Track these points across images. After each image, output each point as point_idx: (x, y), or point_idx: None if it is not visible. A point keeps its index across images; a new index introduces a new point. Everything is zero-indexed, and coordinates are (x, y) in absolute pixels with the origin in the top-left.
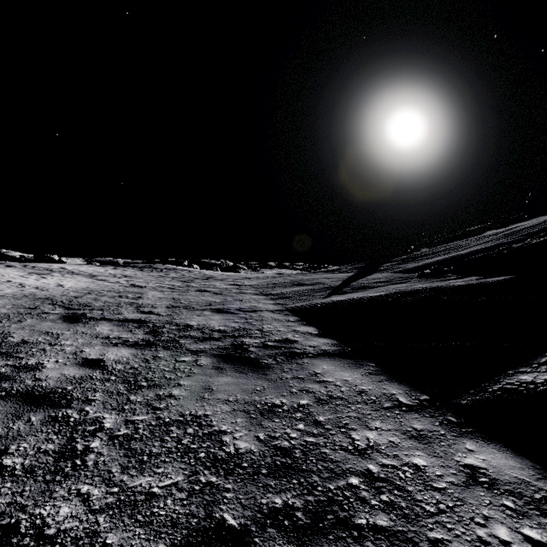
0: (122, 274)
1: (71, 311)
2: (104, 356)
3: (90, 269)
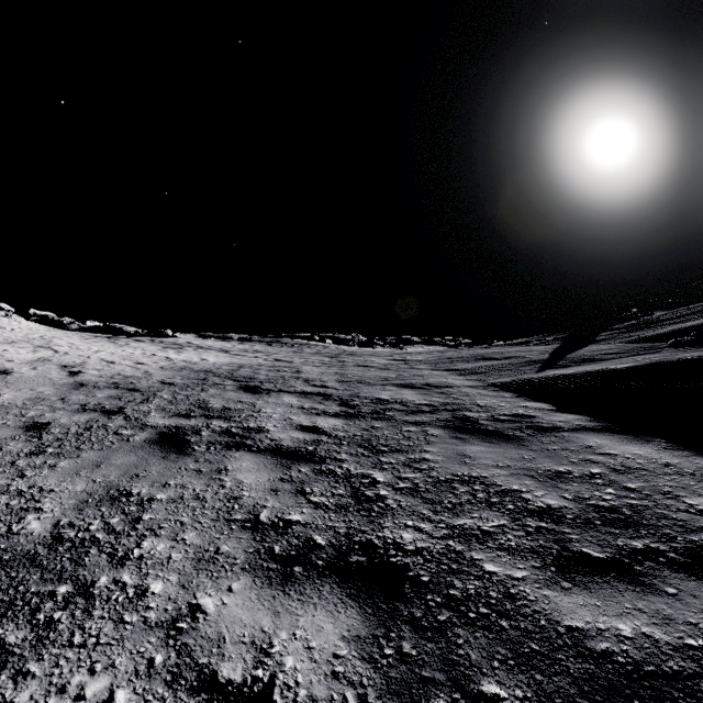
0: (253, 350)
1: (242, 383)
2: (317, 424)
3: (217, 344)
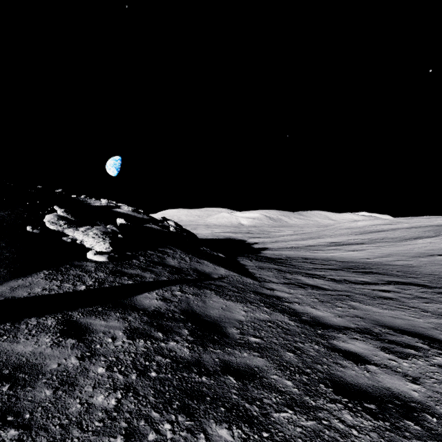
0: None
1: None
2: (323, 272)
3: None
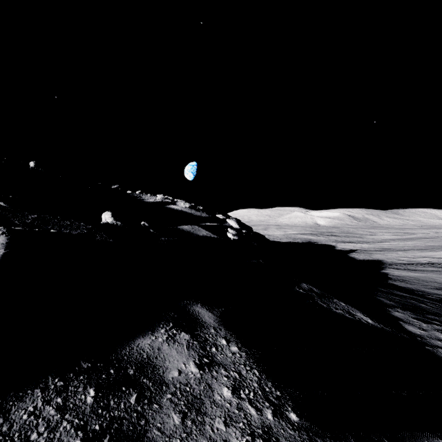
0: None
1: None
2: None
3: None
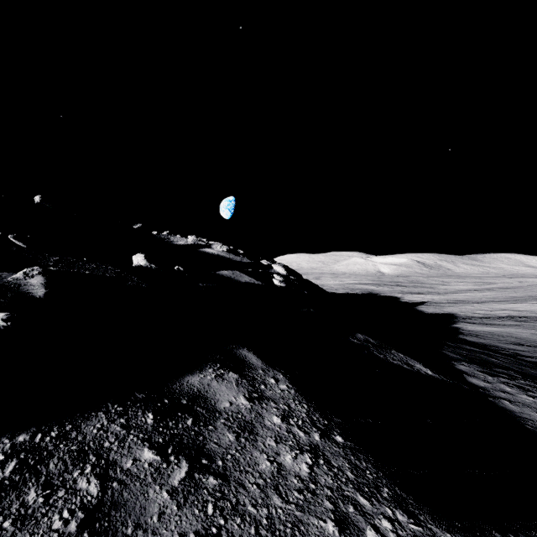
0: None
1: None
2: None
3: None
